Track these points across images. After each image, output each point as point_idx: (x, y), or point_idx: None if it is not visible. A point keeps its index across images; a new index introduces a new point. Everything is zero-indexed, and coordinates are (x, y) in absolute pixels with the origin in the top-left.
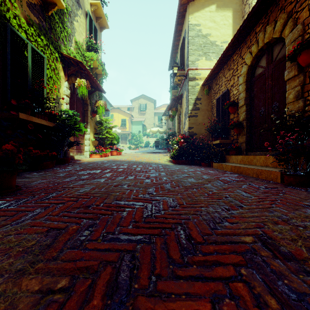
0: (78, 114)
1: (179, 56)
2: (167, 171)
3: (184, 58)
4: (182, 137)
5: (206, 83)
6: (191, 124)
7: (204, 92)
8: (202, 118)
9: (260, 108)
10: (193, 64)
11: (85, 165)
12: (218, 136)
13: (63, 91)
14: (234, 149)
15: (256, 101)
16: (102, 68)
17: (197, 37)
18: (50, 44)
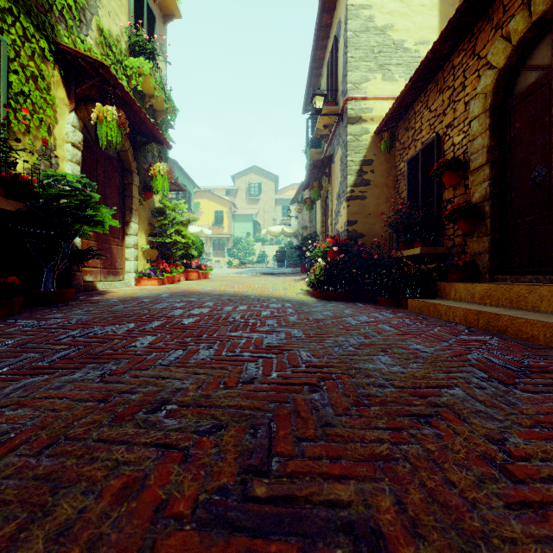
0: (93, 184)
1: (325, 80)
2: (308, 324)
3: (337, 80)
4: (334, 242)
5: (383, 128)
6: (352, 214)
7: (379, 148)
8: (376, 202)
9: (534, 168)
10: (358, 89)
11: (104, 309)
12: (417, 240)
13: (63, 133)
14: (461, 268)
15: (521, 154)
16: (164, 95)
17: (366, 32)
18: (23, 14)
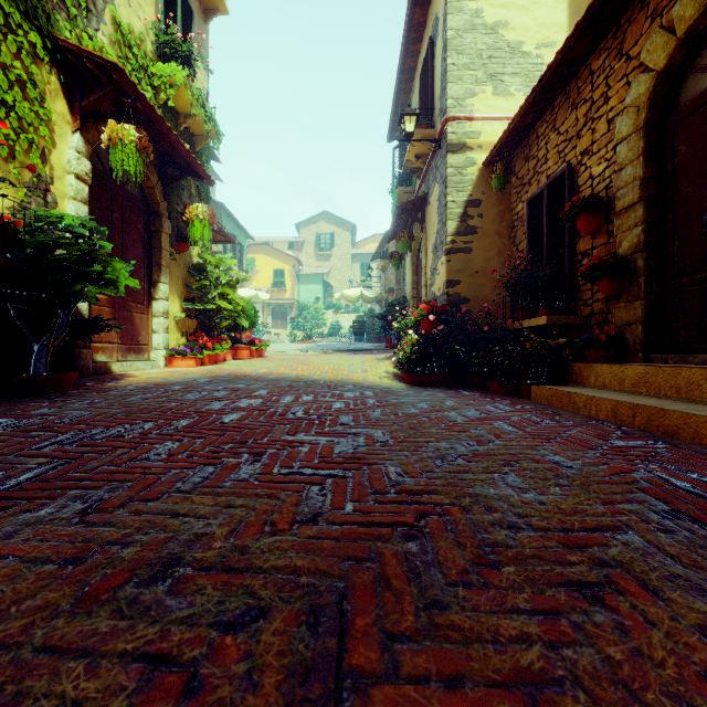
0: (102, 229)
1: (417, 98)
2: (397, 423)
3: (433, 96)
4: (430, 308)
5: (495, 158)
6: (454, 272)
7: (489, 185)
8: (485, 256)
9: None
10: (461, 107)
11: (115, 401)
12: (542, 305)
13: (64, 161)
14: (604, 344)
15: (689, 187)
16: (204, 113)
17: (471, 31)
18: None
